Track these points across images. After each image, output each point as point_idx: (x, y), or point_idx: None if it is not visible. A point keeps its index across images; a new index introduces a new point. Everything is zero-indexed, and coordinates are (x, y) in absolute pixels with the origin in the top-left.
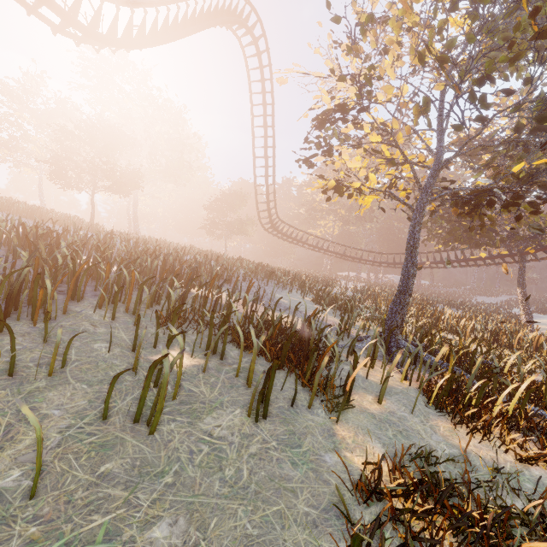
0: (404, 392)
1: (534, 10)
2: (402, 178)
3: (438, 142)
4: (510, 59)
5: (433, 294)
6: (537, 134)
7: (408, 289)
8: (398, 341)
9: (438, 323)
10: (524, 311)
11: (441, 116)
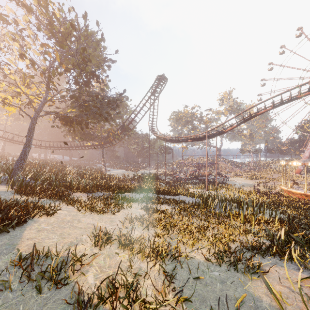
0: (6, 192)
1: (61, 63)
2: (34, 102)
3: (46, 91)
4: (58, 73)
5: (75, 164)
6: (74, 101)
7: (26, 154)
8: (19, 177)
9: (58, 173)
10: (104, 167)
11: (48, 80)
